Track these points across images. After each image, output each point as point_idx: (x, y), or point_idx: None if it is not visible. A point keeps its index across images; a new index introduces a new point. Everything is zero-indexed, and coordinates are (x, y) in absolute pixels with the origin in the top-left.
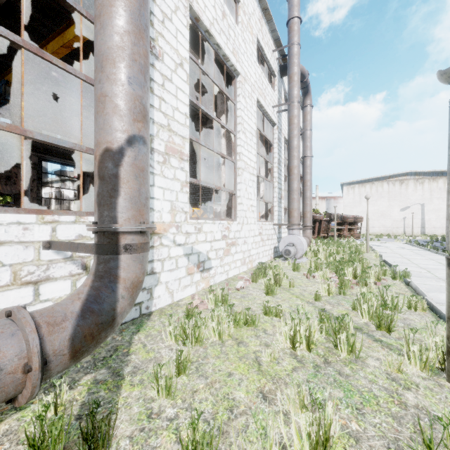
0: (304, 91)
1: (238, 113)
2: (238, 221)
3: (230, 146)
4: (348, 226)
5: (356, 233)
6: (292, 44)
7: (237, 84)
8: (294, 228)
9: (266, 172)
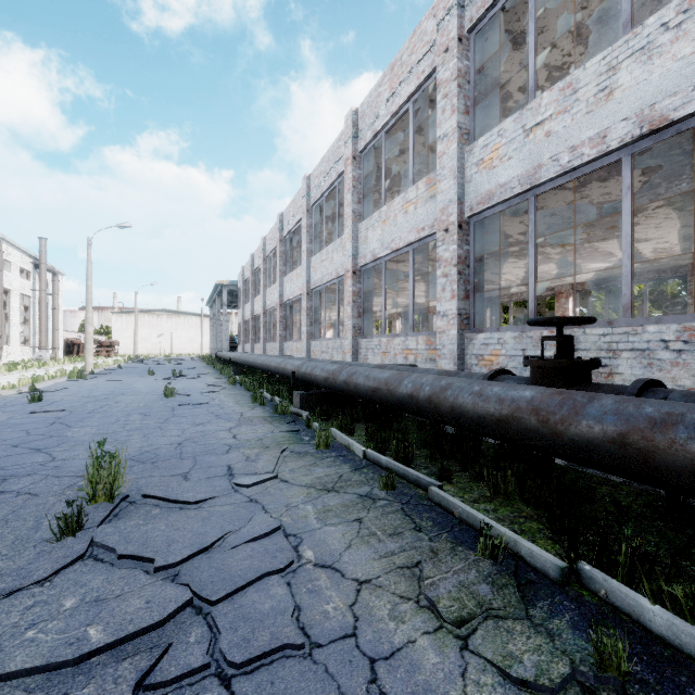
0: (53, 274)
1: (11, 304)
2: (12, 346)
3: (6, 314)
4: (106, 348)
5: (115, 353)
6: (42, 263)
7: (11, 293)
8: (43, 349)
9: (26, 319)
